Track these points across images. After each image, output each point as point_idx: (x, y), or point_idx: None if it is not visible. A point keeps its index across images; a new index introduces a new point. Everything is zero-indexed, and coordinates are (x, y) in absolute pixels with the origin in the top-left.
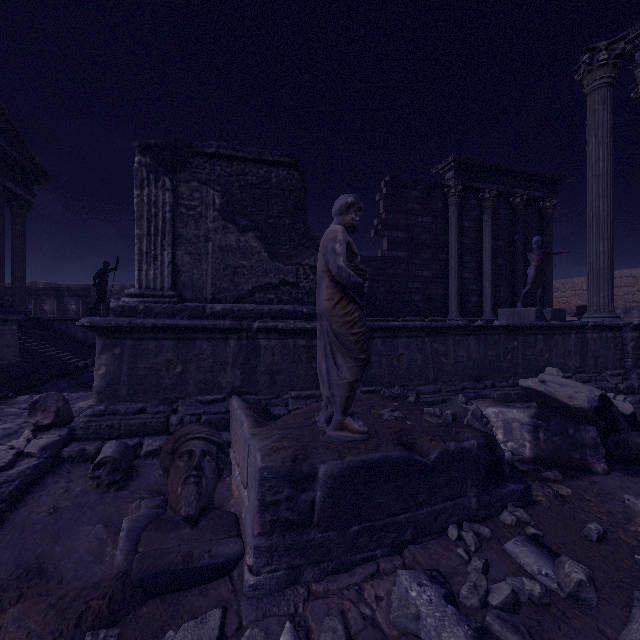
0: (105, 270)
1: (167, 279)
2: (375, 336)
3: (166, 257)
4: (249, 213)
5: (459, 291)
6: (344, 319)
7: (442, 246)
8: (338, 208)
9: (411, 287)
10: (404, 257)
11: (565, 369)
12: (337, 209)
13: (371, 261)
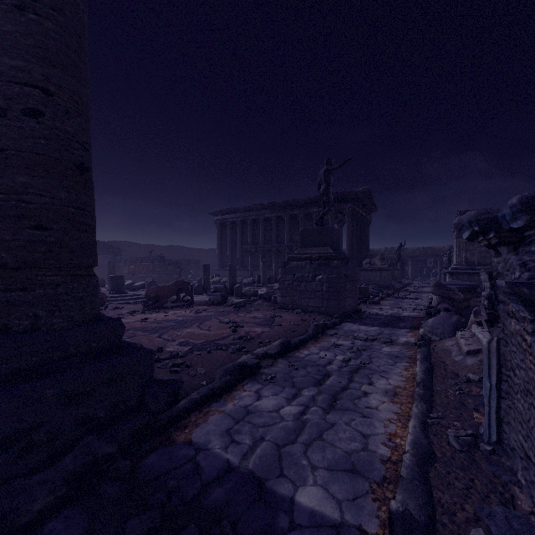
0: (400, 246)
1: (463, 261)
2: None
3: (463, 255)
4: None
5: None
6: None
7: None
8: None
9: None
10: None
11: None
12: None
13: None
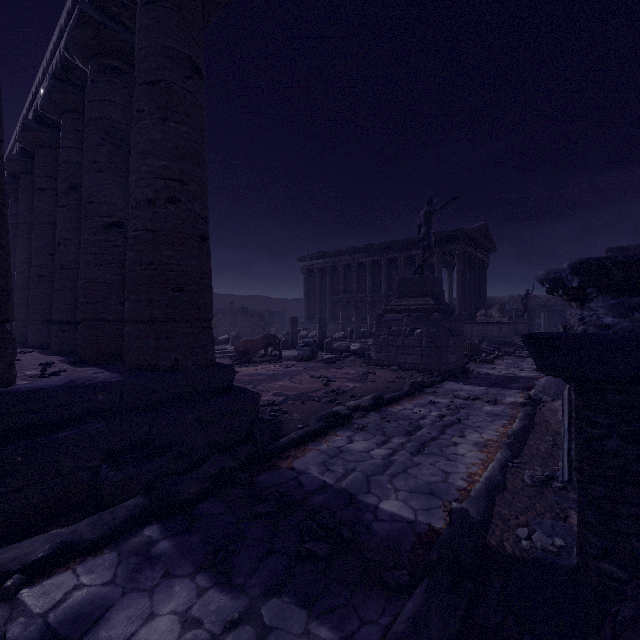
0: (526, 294)
1: None
2: None
3: None
4: None
5: None
6: None
7: None
8: None
9: None
10: None
11: None
12: None
13: None
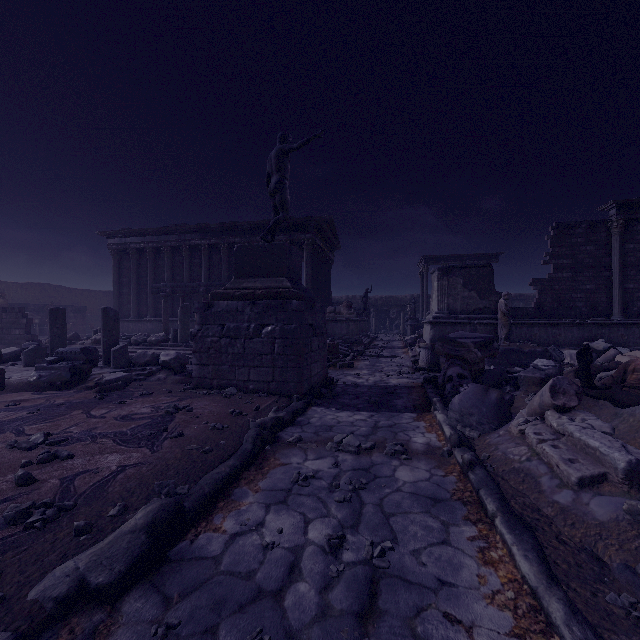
0: (366, 293)
1: (446, 308)
2: (523, 326)
3: (445, 301)
4: (472, 284)
5: (622, 298)
6: (504, 320)
7: (605, 266)
8: (503, 295)
9: (575, 297)
10: (568, 276)
11: (639, 345)
12: (503, 295)
13: (540, 281)
